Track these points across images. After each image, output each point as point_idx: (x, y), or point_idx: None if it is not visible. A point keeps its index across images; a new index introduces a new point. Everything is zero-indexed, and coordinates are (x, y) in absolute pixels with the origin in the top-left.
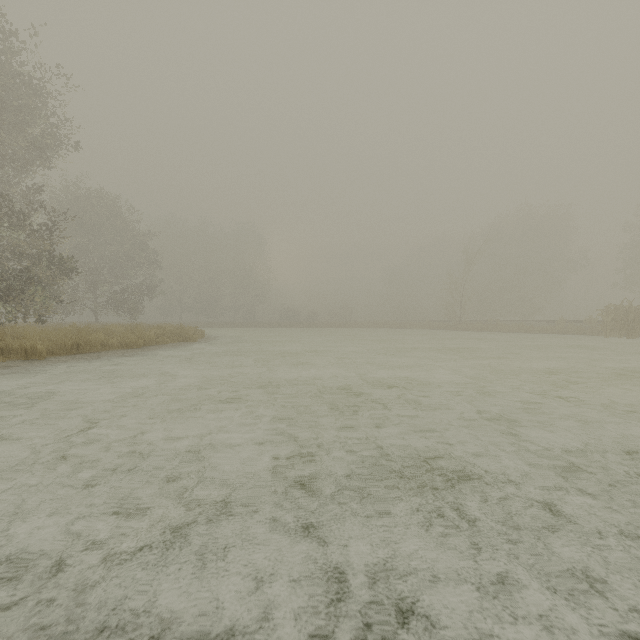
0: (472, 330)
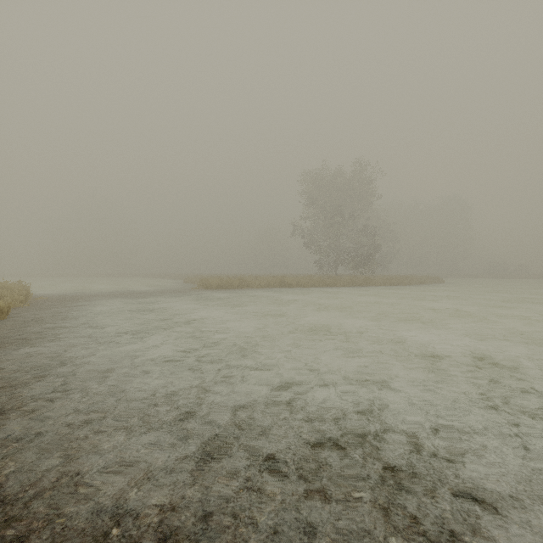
0: None
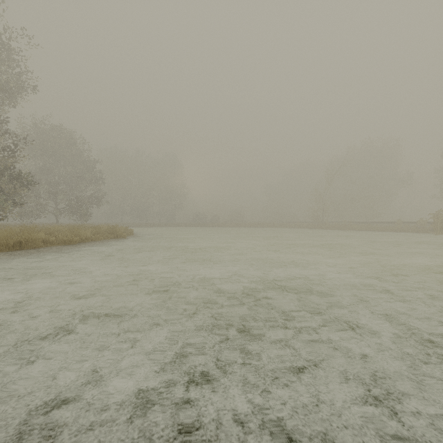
0: (332, 229)
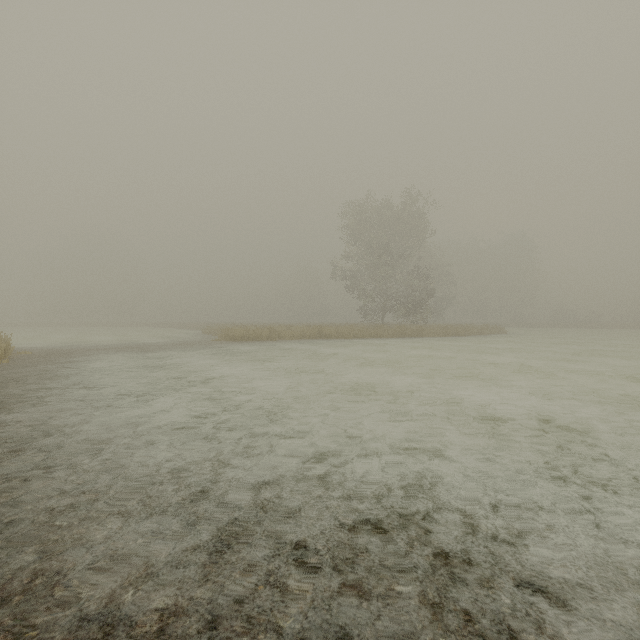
0: None
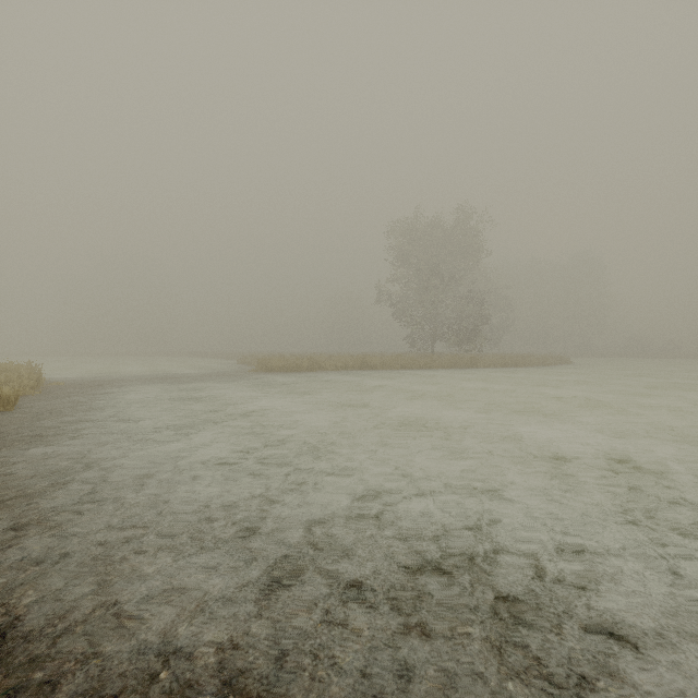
0: None
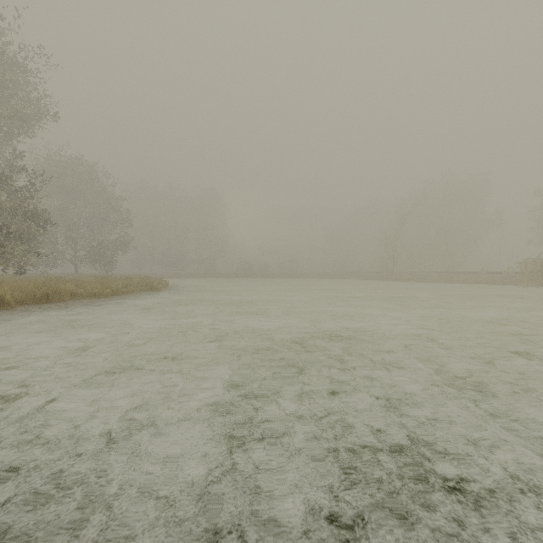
0: (404, 280)
